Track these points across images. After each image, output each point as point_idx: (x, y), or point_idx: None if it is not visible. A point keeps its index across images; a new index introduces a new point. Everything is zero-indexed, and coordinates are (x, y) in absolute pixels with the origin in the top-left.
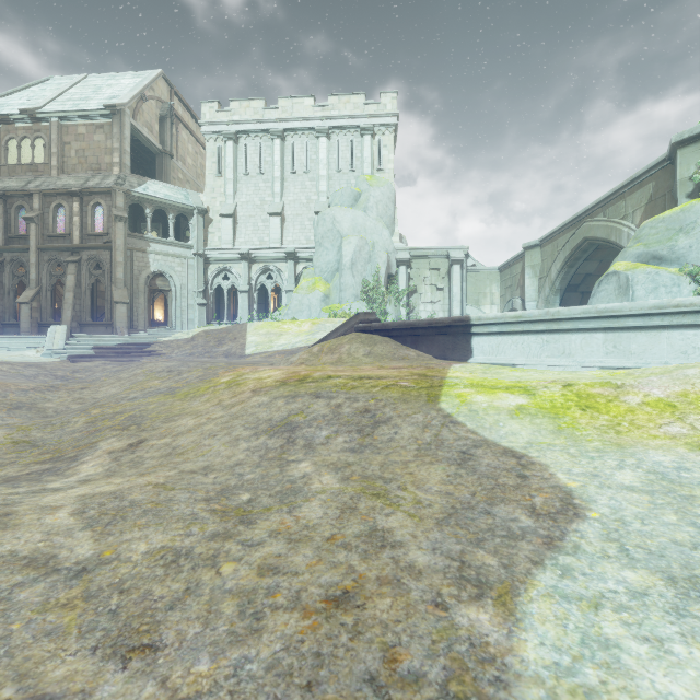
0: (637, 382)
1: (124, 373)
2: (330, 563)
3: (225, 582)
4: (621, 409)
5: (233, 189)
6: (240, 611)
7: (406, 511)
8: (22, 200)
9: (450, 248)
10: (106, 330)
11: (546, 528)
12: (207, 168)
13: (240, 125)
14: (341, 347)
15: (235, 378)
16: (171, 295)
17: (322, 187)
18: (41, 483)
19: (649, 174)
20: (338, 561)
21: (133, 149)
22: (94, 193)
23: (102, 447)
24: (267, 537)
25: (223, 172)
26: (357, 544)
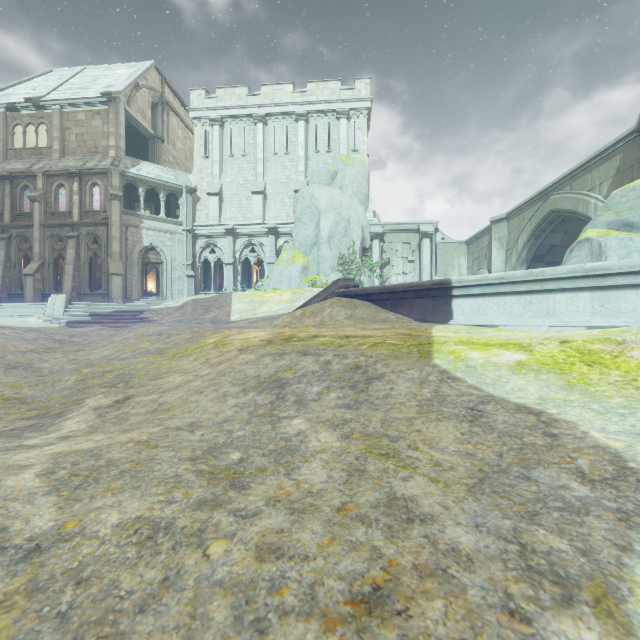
0: (638, 338)
1: (117, 336)
2: (348, 543)
3: (215, 569)
4: (631, 365)
5: (219, 170)
6: (235, 618)
7: (425, 474)
8: (27, 181)
9: (420, 223)
10: (103, 300)
11: (611, 499)
12: (195, 151)
13: (225, 110)
14: (323, 310)
15: (222, 339)
16: (162, 268)
17: (301, 167)
18: (18, 440)
19: (616, 147)
20: (357, 540)
21: (128, 135)
22: (92, 173)
23: (88, 404)
24: (264, 506)
25: (210, 154)
26: (376, 516)
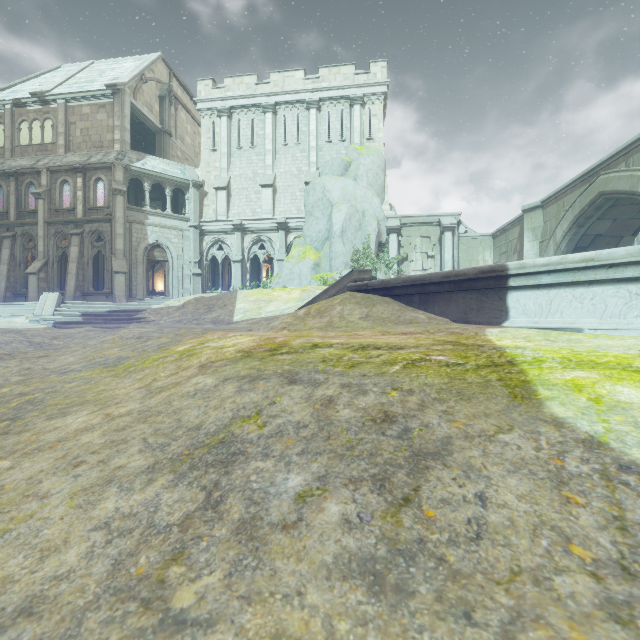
0: None
1: (93, 340)
2: None
3: None
4: None
5: (227, 163)
6: None
7: None
8: (31, 177)
9: (441, 215)
10: (107, 299)
11: None
12: (202, 144)
13: (233, 100)
14: (332, 309)
15: (194, 347)
16: (168, 266)
17: (312, 158)
18: None
19: None
20: None
21: (138, 132)
22: (96, 168)
23: None
24: None
25: (218, 147)
26: None
